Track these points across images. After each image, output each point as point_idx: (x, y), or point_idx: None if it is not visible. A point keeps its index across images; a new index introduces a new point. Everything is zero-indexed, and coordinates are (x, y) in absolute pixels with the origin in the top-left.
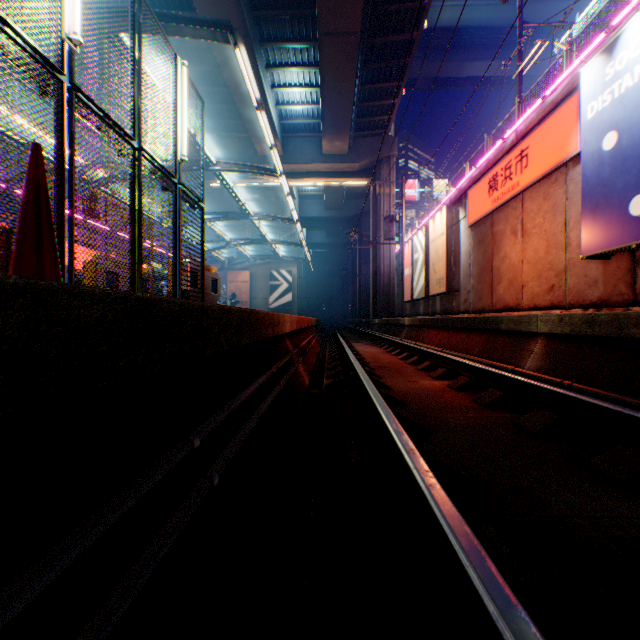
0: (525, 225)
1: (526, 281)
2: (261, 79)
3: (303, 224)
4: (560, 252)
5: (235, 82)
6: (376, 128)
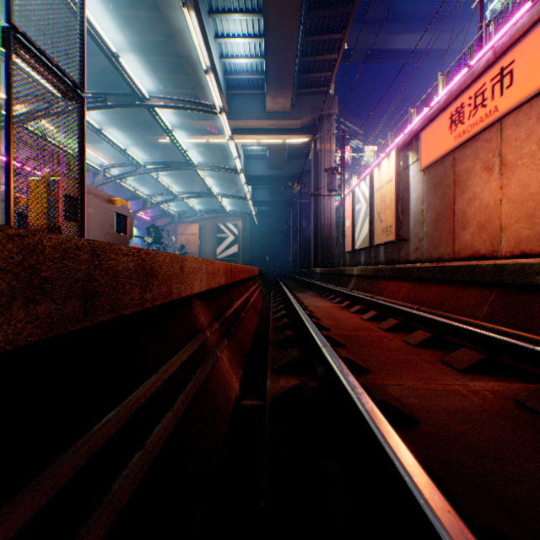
0: (506, 157)
1: (508, 223)
2: (203, 23)
3: (248, 182)
4: None
5: (176, 26)
6: (317, 86)
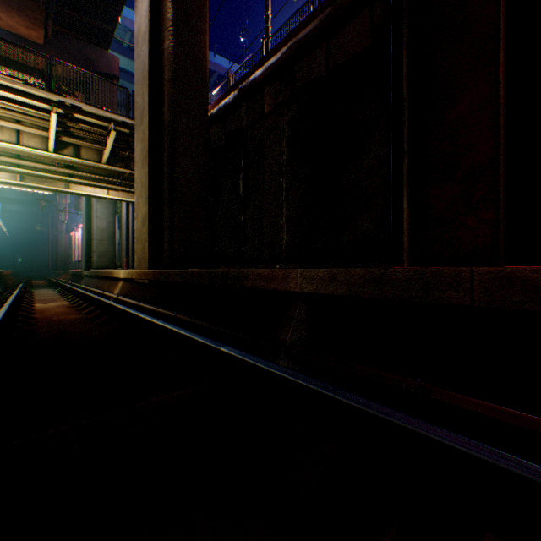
0: None
1: None
2: None
3: None
4: None
5: None
6: None
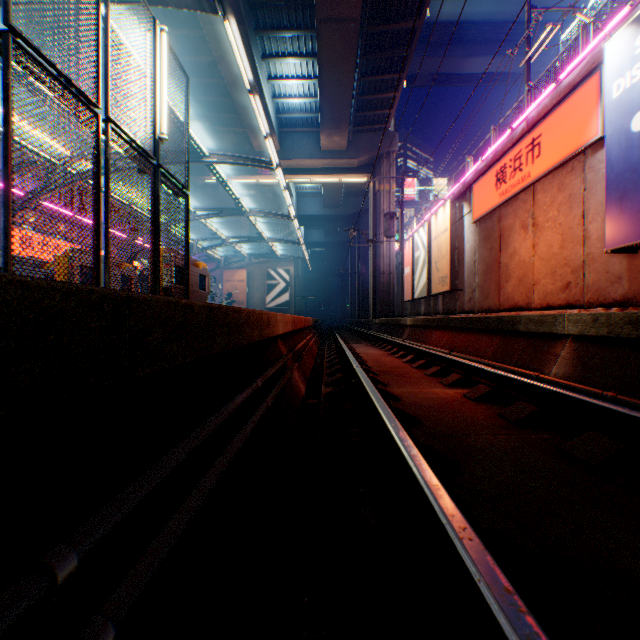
0: (537, 219)
1: (538, 278)
2: (257, 69)
3: (301, 222)
4: (577, 247)
5: (230, 72)
6: (376, 123)
